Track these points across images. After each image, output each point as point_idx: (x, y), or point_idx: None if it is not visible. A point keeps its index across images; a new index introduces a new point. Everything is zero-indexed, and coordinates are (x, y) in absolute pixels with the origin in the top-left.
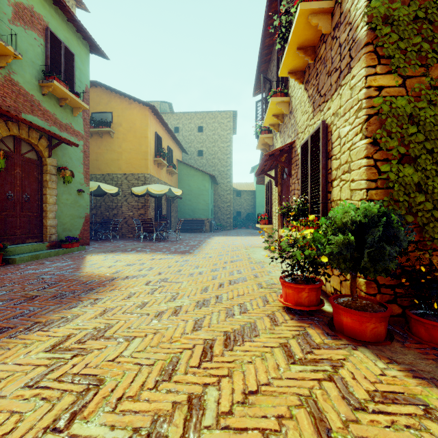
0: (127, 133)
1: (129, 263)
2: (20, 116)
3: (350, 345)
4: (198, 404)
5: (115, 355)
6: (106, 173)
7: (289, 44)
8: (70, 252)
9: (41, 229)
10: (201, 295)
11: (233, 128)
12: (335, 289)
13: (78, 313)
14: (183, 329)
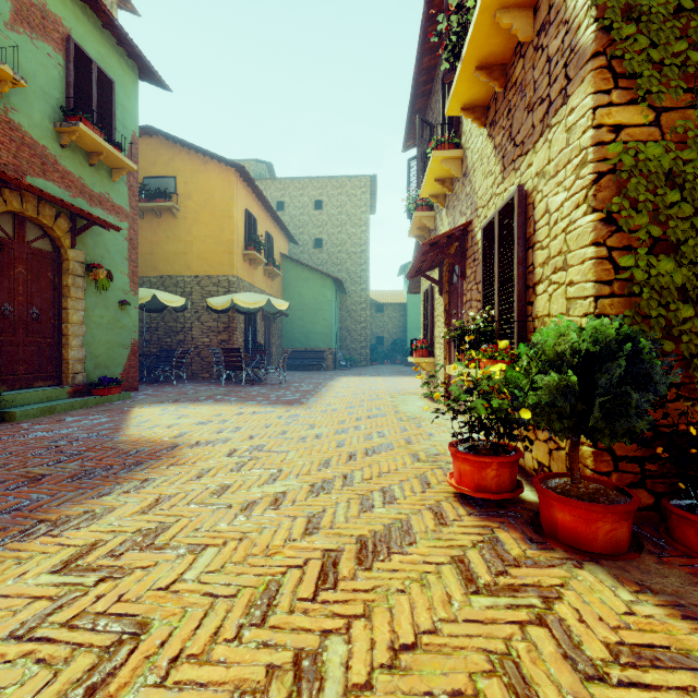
0: (200, 210)
1: (201, 419)
2: (25, 180)
3: (571, 561)
4: (312, 669)
5: (170, 579)
6: (166, 275)
7: (463, 61)
8: (107, 403)
9: (59, 365)
10: (319, 473)
11: (371, 203)
12: (539, 463)
13: (112, 505)
14: (287, 532)
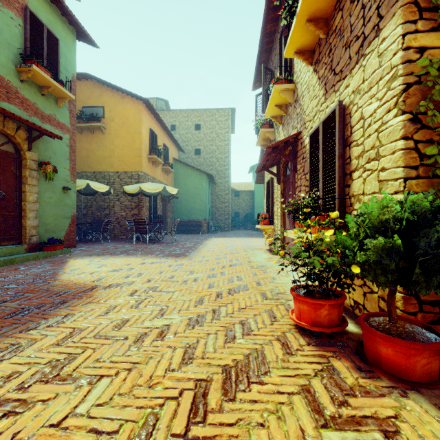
0: (120, 128)
1: (115, 268)
2: None
3: (396, 389)
4: None
5: (64, 413)
6: (97, 171)
7: (297, 15)
8: (53, 256)
9: (19, 230)
10: (195, 309)
11: (231, 126)
12: (355, 301)
13: (35, 338)
14: (168, 362)
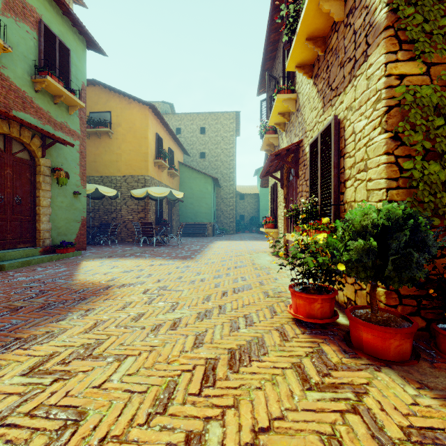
0: (127, 133)
1: (126, 269)
2: (11, 113)
3: (372, 366)
4: None
5: (102, 379)
6: (104, 175)
7: (297, 35)
8: (65, 258)
9: (34, 233)
10: (203, 305)
11: (236, 129)
12: (348, 298)
13: (65, 327)
14: (182, 346)
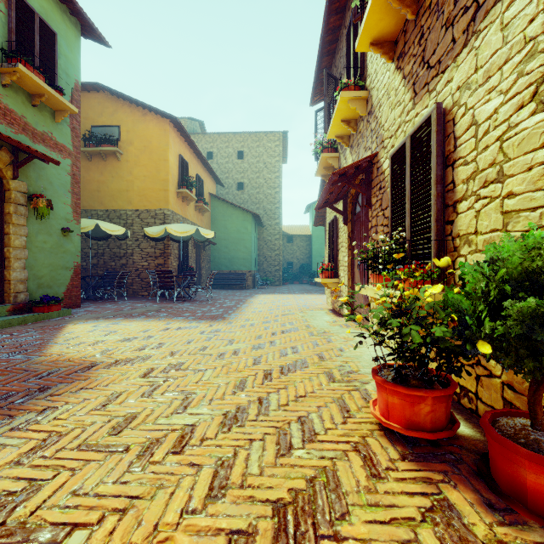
0: (140, 154)
1: (127, 336)
2: None
3: None
4: None
5: None
6: (111, 209)
7: None
8: (46, 319)
9: (1, 285)
10: (233, 397)
11: (283, 155)
12: (462, 387)
13: None
14: (186, 495)
